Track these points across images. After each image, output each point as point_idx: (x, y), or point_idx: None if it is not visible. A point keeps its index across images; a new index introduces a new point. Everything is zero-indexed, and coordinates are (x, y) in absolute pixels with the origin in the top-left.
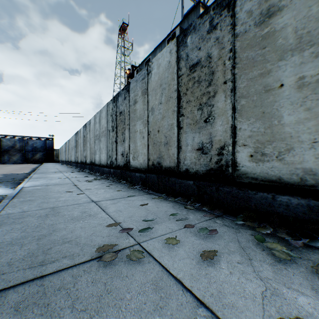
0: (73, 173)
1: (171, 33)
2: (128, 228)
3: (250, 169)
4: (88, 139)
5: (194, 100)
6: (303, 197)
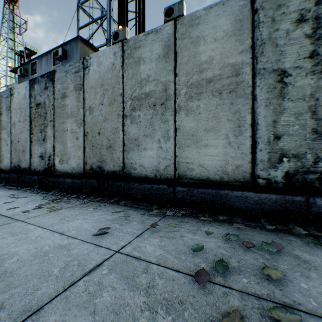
0: None
1: (56, 48)
2: None
3: (60, 168)
4: None
5: (39, 126)
6: (71, 178)
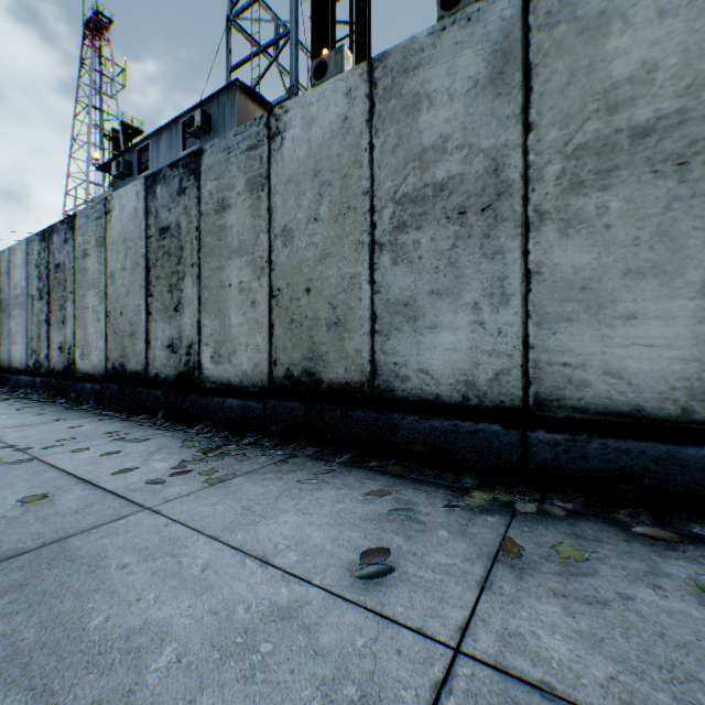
0: None
1: (189, 112)
2: (29, 447)
3: (212, 372)
4: None
5: (165, 278)
6: (240, 398)
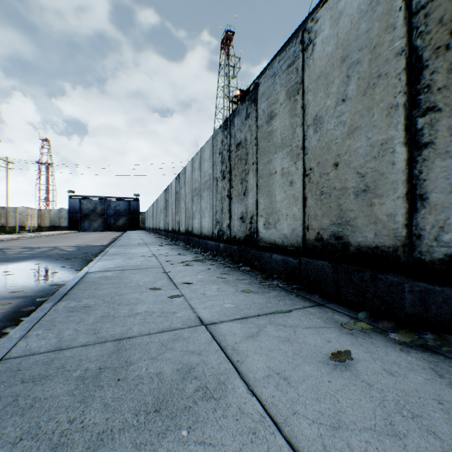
0: (162, 246)
1: (318, 6)
2: None
3: None
4: (182, 197)
5: None
6: None
